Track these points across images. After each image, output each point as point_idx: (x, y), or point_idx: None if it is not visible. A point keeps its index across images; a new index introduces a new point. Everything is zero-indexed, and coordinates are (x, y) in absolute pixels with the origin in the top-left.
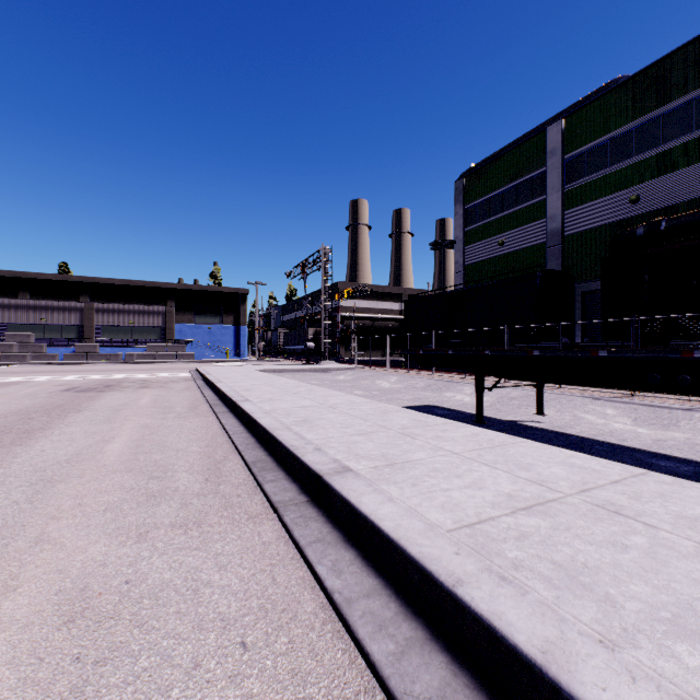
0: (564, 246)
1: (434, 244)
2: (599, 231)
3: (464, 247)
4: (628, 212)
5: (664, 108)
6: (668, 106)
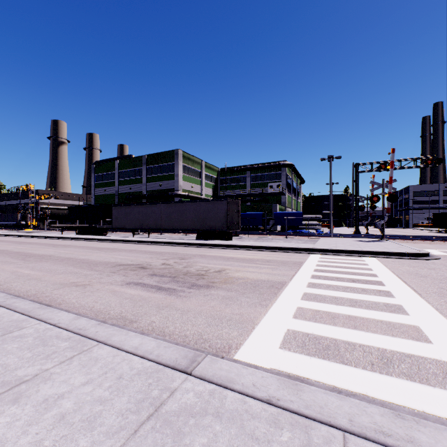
0: (119, 196)
1: (83, 186)
2: (125, 194)
3: (95, 189)
4: (130, 191)
5: (135, 169)
6: (136, 168)
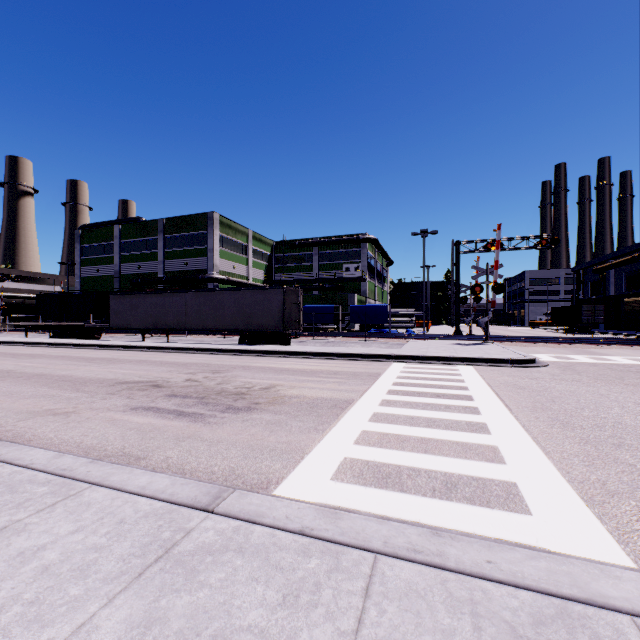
0: (121, 278)
1: (61, 263)
2: (131, 276)
3: (81, 267)
4: (139, 271)
5: (147, 238)
6: (148, 238)
